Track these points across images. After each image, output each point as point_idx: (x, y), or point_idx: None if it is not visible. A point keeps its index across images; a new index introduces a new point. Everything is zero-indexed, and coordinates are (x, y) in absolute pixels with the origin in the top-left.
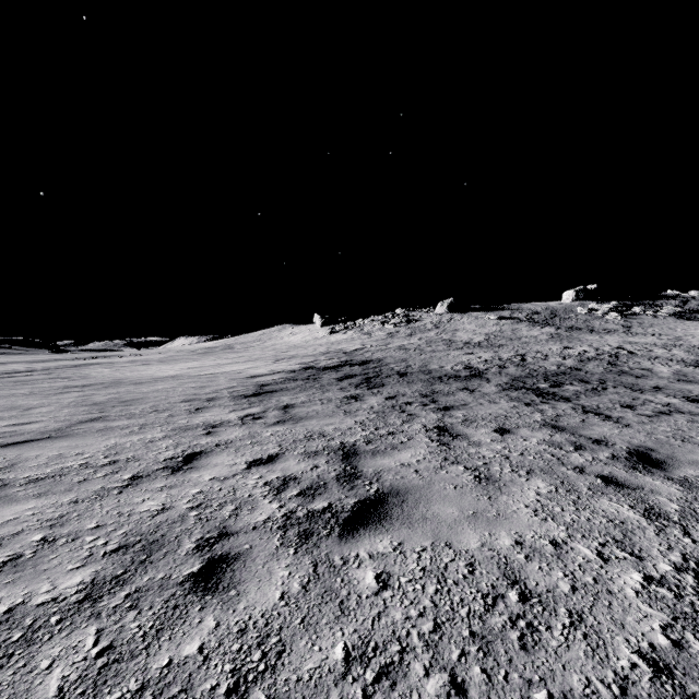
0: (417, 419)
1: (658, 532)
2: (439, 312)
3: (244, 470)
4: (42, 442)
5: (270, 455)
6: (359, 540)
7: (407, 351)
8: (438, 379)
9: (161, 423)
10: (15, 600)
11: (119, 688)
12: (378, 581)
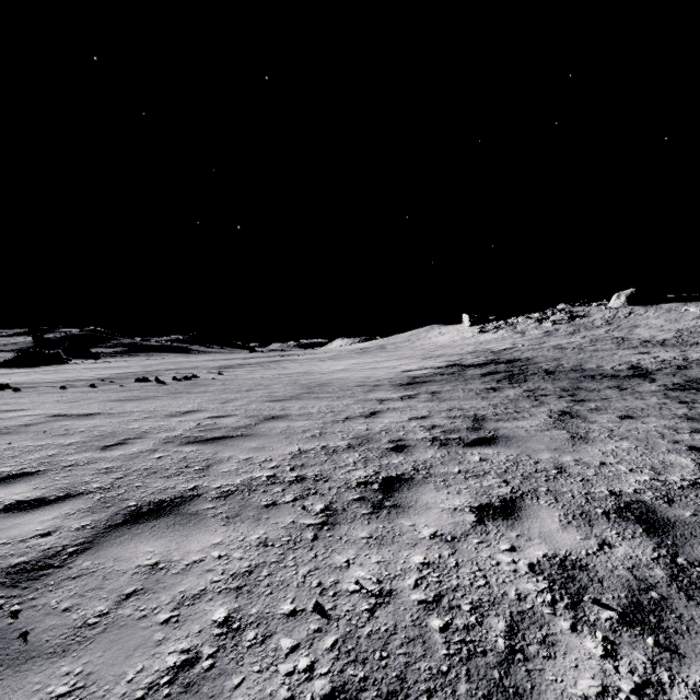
0: (546, 406)
1: (695, 469)
2: (614, 306)
3: (407, 420)
4: (289, 401)
5: (423, 416)
6: (474, 448)
7: (563, 350)
8: (589, 378)
9: (348, 396)
10: (323, 444)
11: (373, 464)
12: (480, 459)
